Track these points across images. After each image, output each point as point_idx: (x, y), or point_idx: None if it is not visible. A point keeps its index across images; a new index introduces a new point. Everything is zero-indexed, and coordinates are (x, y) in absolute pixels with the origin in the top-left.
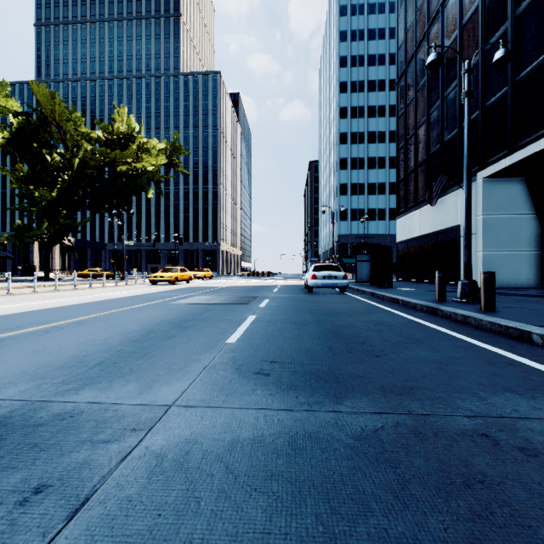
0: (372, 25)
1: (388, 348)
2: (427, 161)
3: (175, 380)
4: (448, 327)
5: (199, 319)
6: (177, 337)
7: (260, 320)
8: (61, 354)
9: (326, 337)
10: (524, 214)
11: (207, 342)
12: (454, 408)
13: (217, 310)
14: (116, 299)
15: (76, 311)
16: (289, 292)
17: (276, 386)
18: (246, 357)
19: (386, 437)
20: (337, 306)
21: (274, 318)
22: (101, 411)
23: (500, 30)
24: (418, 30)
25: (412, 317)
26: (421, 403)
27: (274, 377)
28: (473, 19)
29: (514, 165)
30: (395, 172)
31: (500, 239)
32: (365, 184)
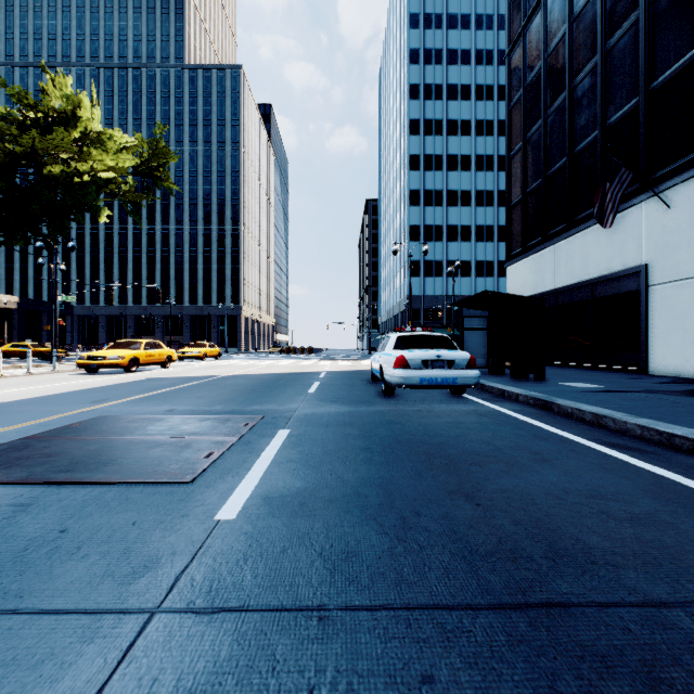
0: (453, 9)
1: None
2: (569, 164)
3: None
4: None
5: None
6: None
7: None
8: None
9: None
10: None
11: None
12: None
13: None
14: None
15: None
16: (343, 396)
17: None
18: None
19: None
20: (546, 497)
21: None
22: None
23: None
24: None
25: None
26: None
27: None
28: None
29: None
30: (484, 211)
31: None
32: (444, 226)
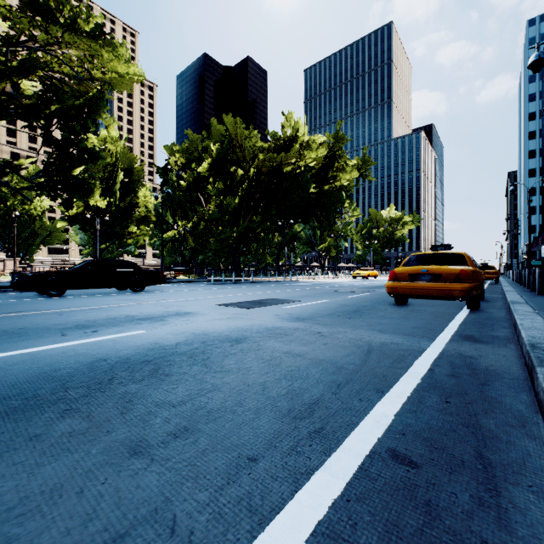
0: None
1: None
2: None
3: None
4: None
5: None
6: None
7: None
8: None
9: None
10: None
11: None
12: None
13: None
14: None
15: None
16: None
17: None
18: None
19: None
20: None
21: None
22: None
23: None
24: None
25: None
26: None
27: None
28: None
29: None
30: None
31: None
32: None
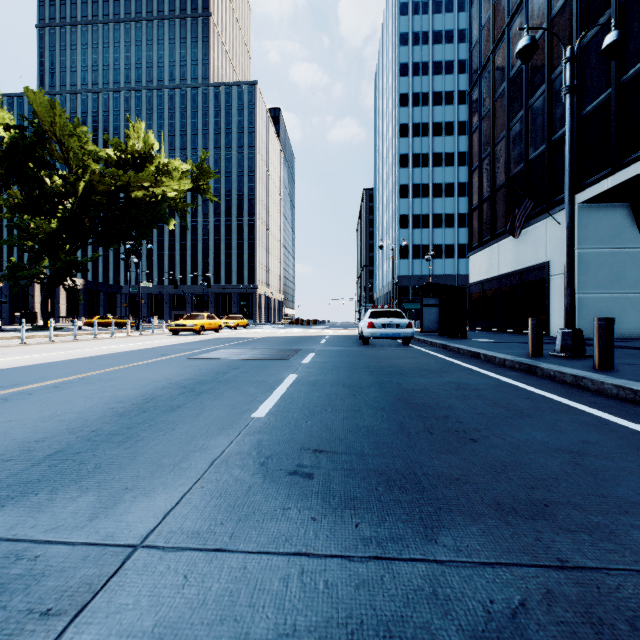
0: (438, 27)
1: (485, 425)
2: (507, 184)
3: (160, 487)
4: (557, 392)
5: (220, 380)
6: (184, 407)
7: (302, 382)
8: (4, 438)
9: (394, 408)
10: (629, 248)
11: (225, 417)
12: (636, 552)
13: (246, 368)
14: (120, 353)
15: (63, 369)
16: (340, 344)
17: (322, 500)
18: (277, 442)
19: (539, 635)
20: (401, 362)
21: (321, 379)
22: (6, 562)
23: (600, 20)
24: (496, 26)
25: (503, 377)
26: (573, 539)
27: (320, 482)
28: (566, 9)
29: (619, 186)
30: (465, 201)
31: (599, 278)
32: (430, 215)
